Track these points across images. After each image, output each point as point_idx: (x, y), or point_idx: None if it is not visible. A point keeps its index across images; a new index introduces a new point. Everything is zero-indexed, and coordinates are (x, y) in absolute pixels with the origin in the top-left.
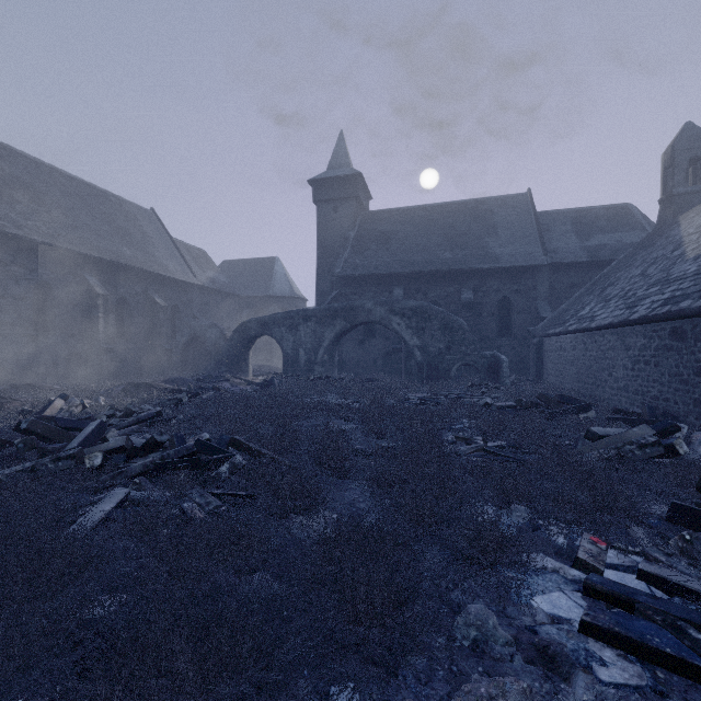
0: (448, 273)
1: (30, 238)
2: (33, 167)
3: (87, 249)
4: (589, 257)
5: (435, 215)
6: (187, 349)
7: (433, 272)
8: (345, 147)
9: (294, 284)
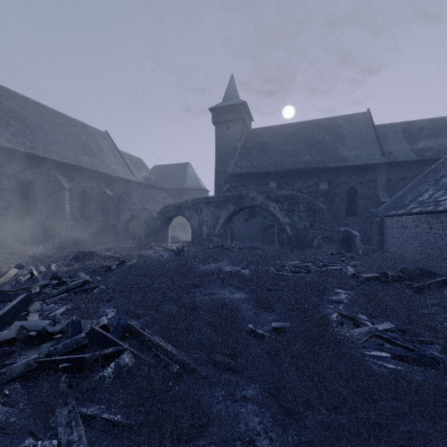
0: (309, 170)
1: (16, 149)
2: (24, 102)
3: (58, 157)
4: (418, 157)
5: (298, 130)
6: (128, 225)
7: (298, 170)
8: (235, 85)
9: (200, 180)
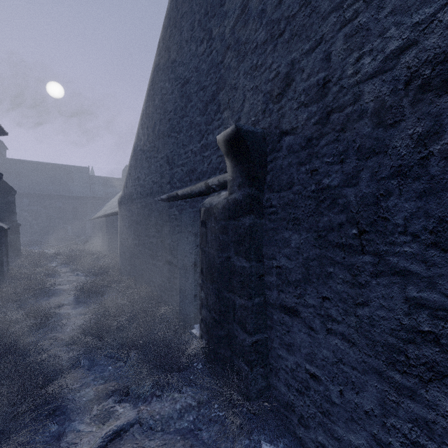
0: (51, 195)
1: None
2: None
3: None
4: (105, 196)
5: (46, 168)
6: None
7: (44, 194)
8: None
9: None
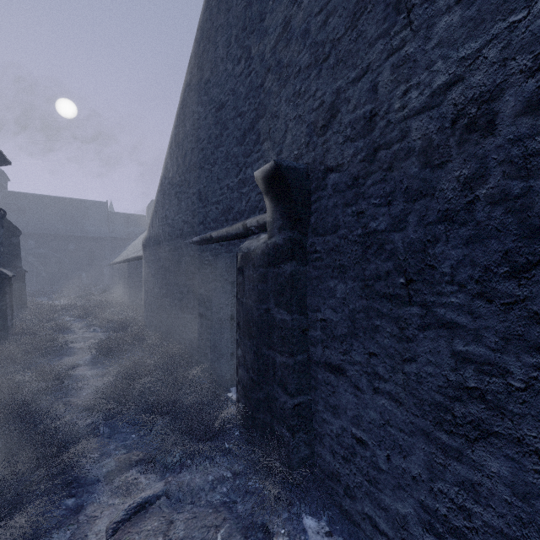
0: (62, 235)
1: None
2: None
3: None
4: (127, 236)
5: (56, 203)
6: None
7: (53, 234)
8: None
9: None
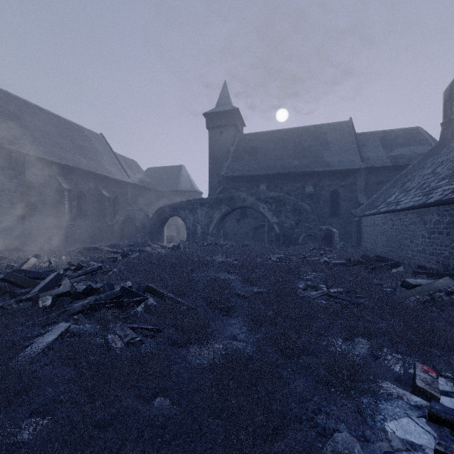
0: (296, 174)
1: (19, 151)
2: (22, 105)
3: (57, 159)
4: (392, 163)
5: (287, 136)
6: (124, 225)
7: (286, 173)
8: (227, 91)
9: (194, 182)
